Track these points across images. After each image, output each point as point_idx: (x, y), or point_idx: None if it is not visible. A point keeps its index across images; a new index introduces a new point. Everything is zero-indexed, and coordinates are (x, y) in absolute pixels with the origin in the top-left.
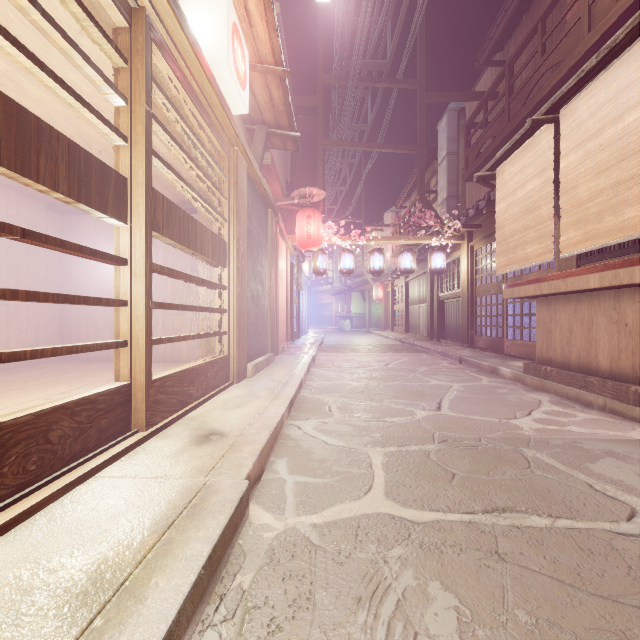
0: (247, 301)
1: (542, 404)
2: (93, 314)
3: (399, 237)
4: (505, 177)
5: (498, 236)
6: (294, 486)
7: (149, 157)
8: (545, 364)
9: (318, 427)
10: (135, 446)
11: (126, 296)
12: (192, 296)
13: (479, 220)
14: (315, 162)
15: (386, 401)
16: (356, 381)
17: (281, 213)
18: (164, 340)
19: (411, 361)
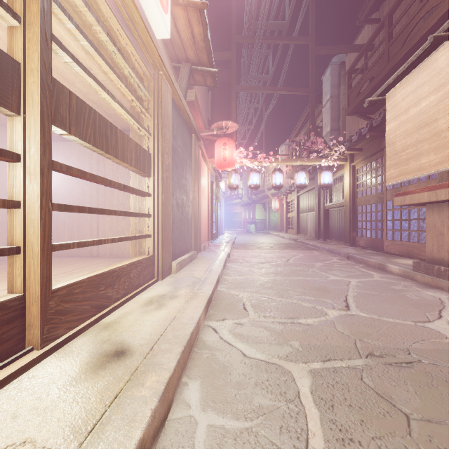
0: (172, 208)
1: (445, 303)
2: (56, 219)
3: (295, 159)
4: (396, 99)
5: (388, 151)
6: (207, 436)
7: (47, 42)
8: (436, 263)
9: (234, 330)
10: (19, 373)
11: (19, 196)
12: (132, 205)
13: (361, 144)
14: (229, 104)
15: (295, 298)
16: (265, 276)
17: (203, 143)
18: (72, 245)
19: (307, 257)
